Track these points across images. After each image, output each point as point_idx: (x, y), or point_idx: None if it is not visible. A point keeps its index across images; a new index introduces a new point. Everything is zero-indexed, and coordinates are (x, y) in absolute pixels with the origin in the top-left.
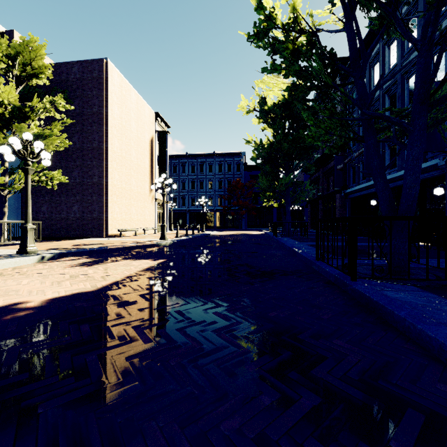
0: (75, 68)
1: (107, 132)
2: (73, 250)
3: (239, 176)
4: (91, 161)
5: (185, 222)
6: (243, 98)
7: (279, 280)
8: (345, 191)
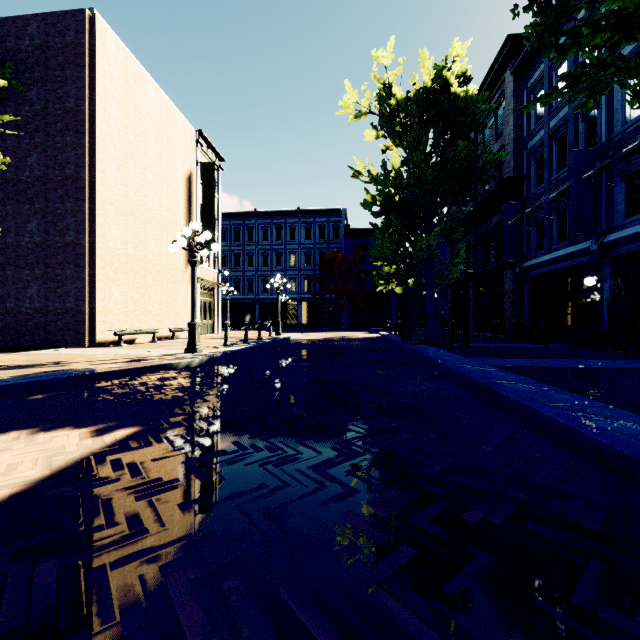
0: (31, 27)
1: (93, 148)
2: None
3: (338, 246)
4: (61, 202)
5: (253, 318)
6: (349, 88)
7: None
8: (522, 264)
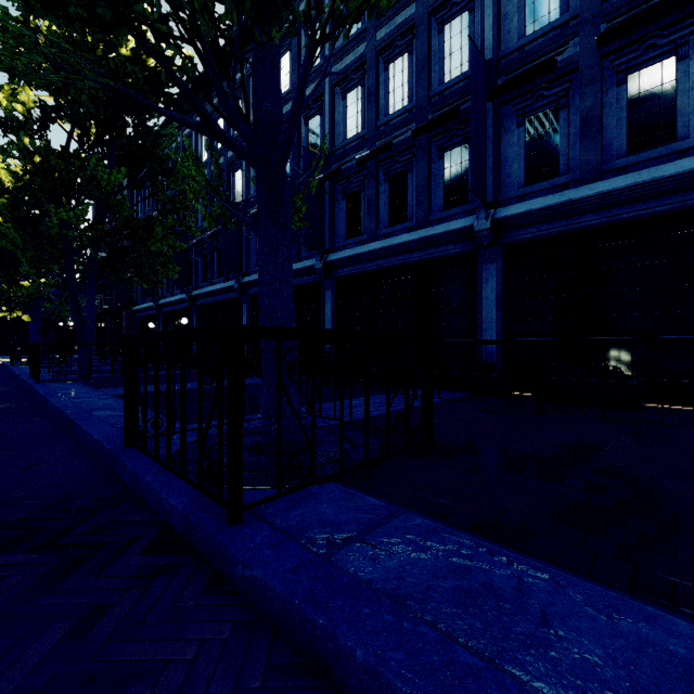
0: None
1: None
2: None
3: None
4: None
5: None
6: None
7: None
8: (133, 308)
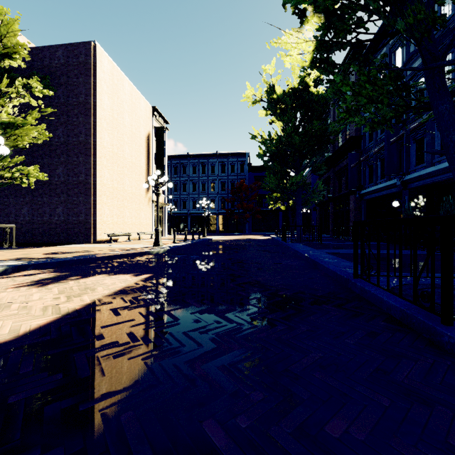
0: (59, 52)
1: (95, 124)
2: (38, 261)
3: (243, 177)
4: (77, 157)
5: (186, 226)
6: (248, 87)
7: (312, 314)
8: (360, 191)
